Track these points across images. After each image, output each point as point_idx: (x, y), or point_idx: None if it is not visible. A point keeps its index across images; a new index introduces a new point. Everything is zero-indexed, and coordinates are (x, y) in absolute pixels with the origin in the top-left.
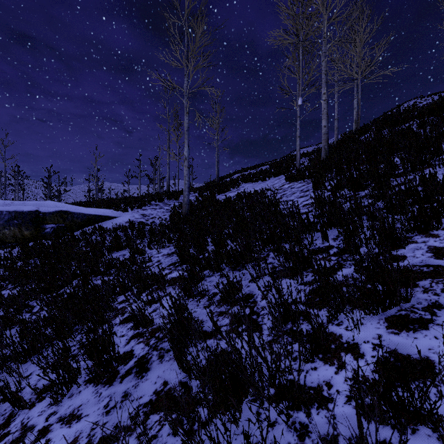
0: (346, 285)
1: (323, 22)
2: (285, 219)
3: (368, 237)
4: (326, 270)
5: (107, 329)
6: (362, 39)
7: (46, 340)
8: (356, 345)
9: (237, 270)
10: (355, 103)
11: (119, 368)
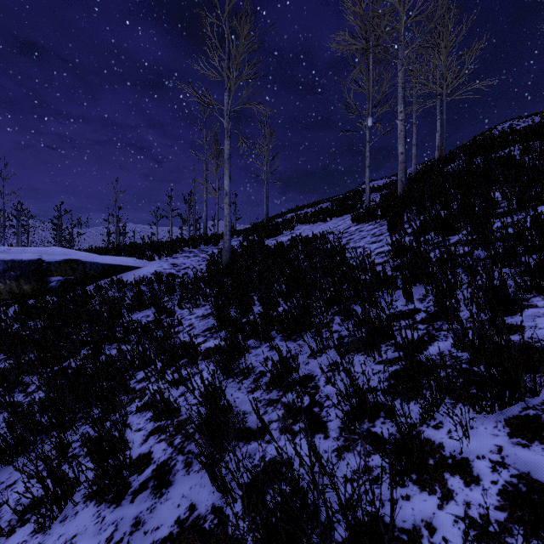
0: (446, 369)
1: (400, 22)
2: (355, 273)
3: (468, 298)
4: (413, 345)
5: (119, 418)
6: (448, 45)
7: (42, 431)
8: (467, 462)
9: (292, 341)
10: (438, 124)
11: (131, 478)
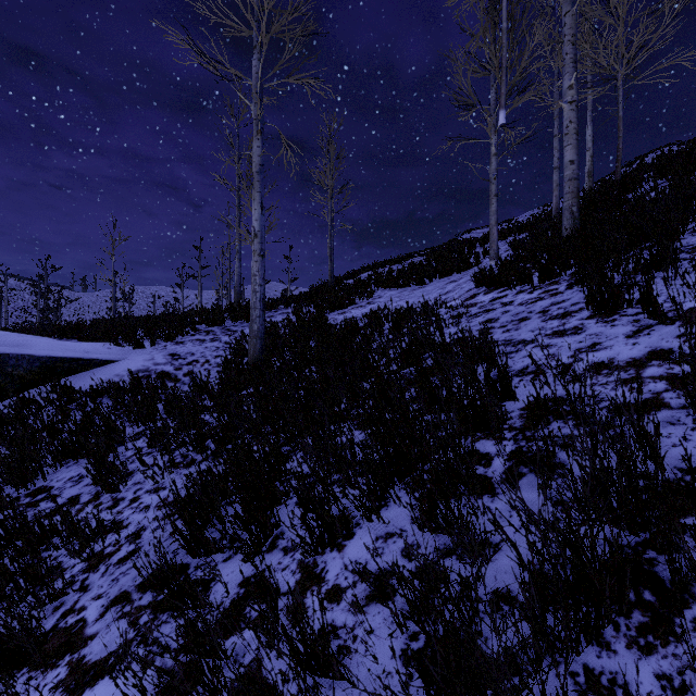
0: None
1: None
2: None
3: None
4: None
5: None
6: None
7: None
8: None
9: None
10: (589, 139)
11: None
